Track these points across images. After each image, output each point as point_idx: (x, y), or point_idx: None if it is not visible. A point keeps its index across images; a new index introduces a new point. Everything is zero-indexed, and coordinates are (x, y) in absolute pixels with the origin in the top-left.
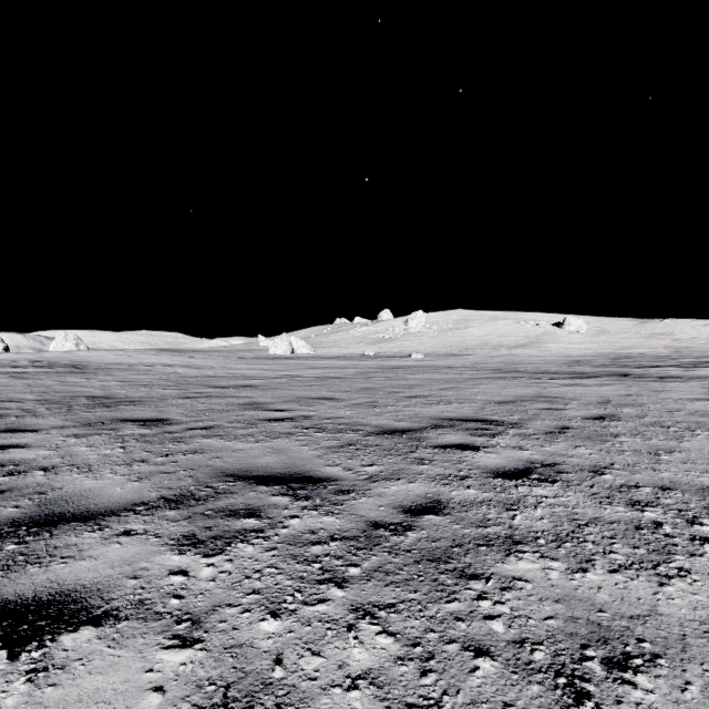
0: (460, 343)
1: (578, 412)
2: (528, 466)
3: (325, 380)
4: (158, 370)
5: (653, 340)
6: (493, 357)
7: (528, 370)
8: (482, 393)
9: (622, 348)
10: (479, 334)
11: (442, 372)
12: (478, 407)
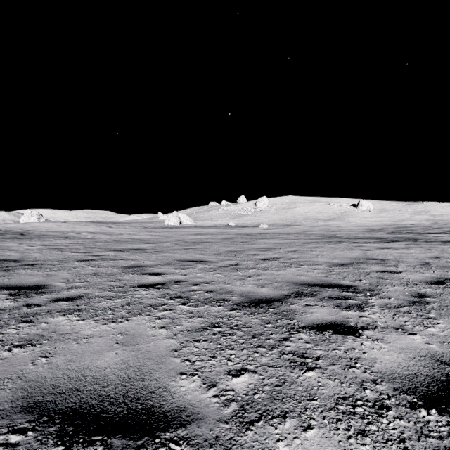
0: (291, 218)
1: (415, 275)
2: (446, 373)
3: (199, 244)
4: (81, 236)
5: (417, 215)
6: (314, 226)
7: (344, 236)
8: (321, 256)
9: (398, 221)
10: (303, 211)
11: (284, 238)
12: (324, 269)
